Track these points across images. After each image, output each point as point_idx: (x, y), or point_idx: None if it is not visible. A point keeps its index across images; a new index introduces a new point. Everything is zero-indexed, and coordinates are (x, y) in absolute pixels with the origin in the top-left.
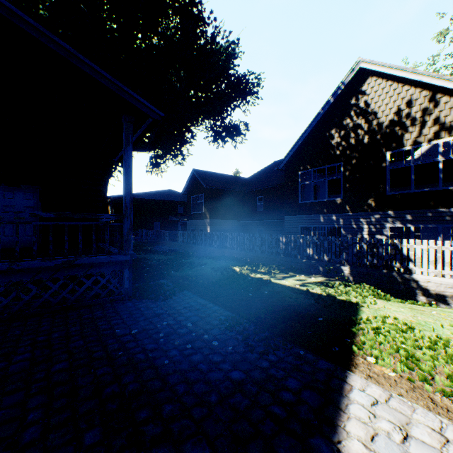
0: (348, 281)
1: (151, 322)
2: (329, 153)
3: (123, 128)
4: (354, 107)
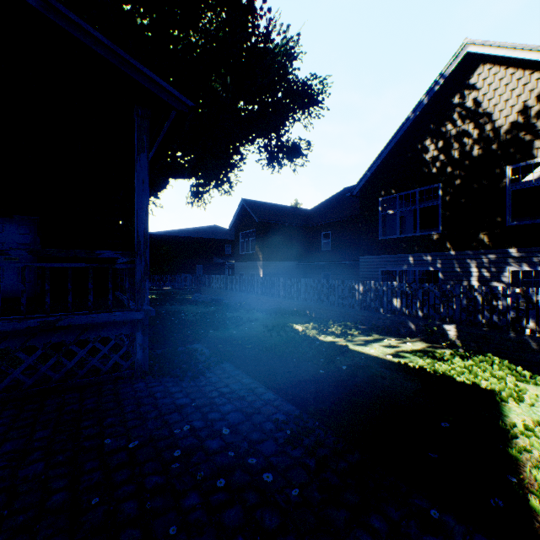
0: (454, 345)
1: (166, 423)
2: (422, 171)
3: (135, 126)
4: (458, 108)
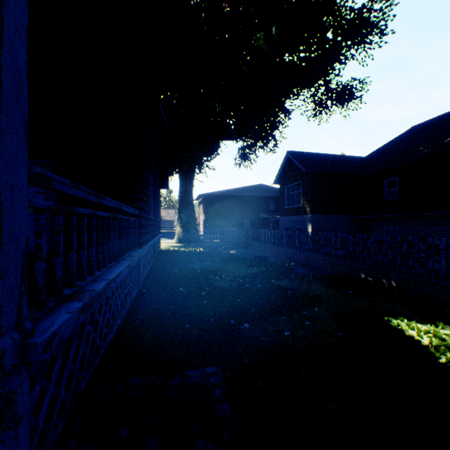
0: None
1: None
2: None
3: None
4: None
